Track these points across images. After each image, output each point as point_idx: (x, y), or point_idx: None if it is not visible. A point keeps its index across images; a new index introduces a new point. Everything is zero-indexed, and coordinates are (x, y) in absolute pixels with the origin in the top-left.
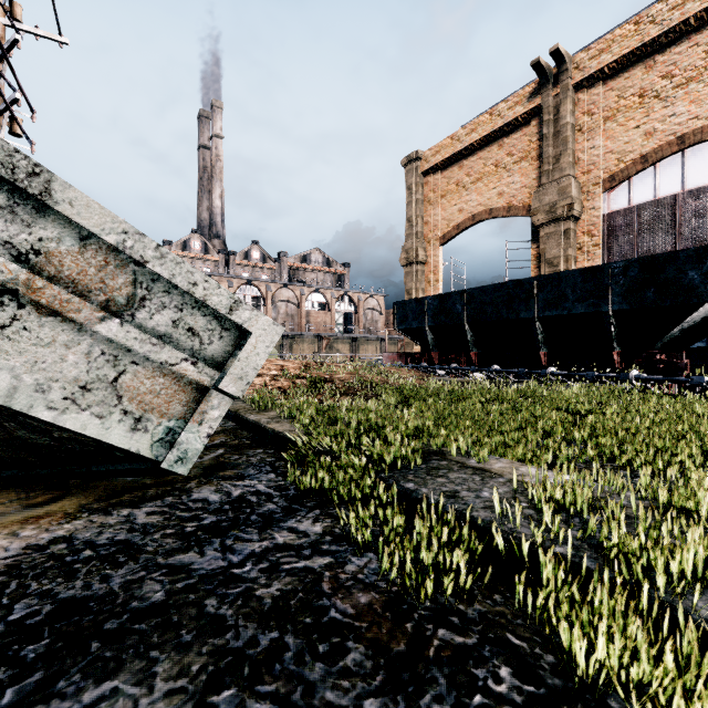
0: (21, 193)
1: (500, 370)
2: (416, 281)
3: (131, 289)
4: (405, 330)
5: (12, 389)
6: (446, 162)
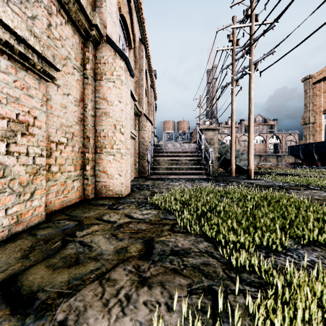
0: (241, 154)
1: (314, 167)
2: (309, 131)
3: (246, 159)
4: (292, 155)
5: (240, 165)
6: (325, 77)
